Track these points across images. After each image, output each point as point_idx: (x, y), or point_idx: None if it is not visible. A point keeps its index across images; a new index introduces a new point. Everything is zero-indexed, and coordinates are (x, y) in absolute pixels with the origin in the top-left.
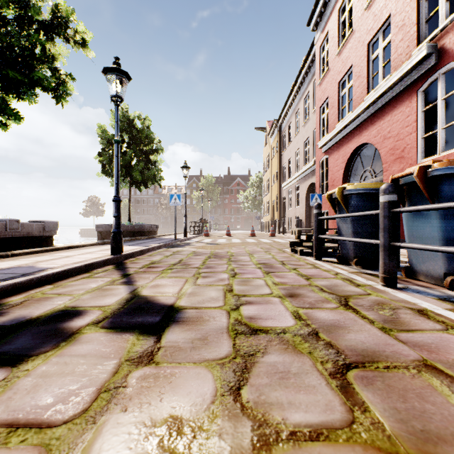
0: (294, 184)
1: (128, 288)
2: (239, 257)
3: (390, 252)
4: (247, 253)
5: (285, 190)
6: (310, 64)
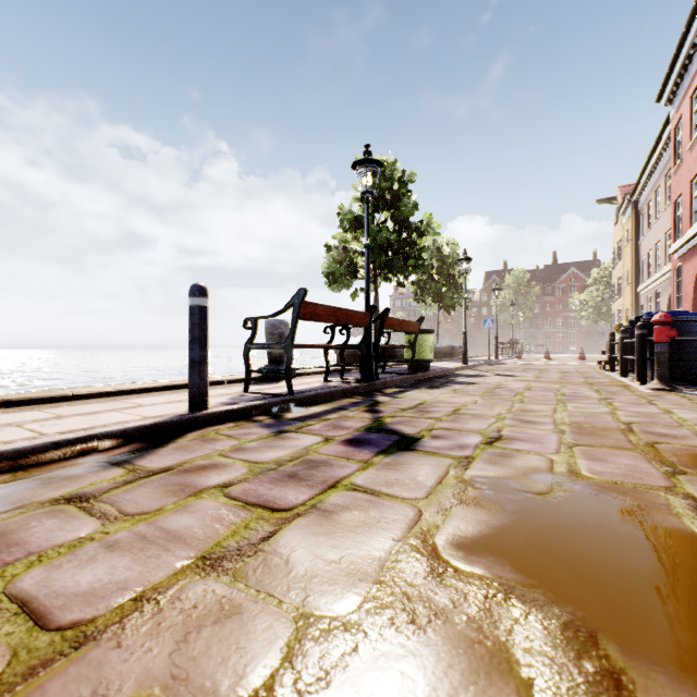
0: (654, 288)
1: (491, 373)
2: (548, 369)
3: (622, 360)
4: (557, 369)
5: (643, 295)
6: (669, 136)
